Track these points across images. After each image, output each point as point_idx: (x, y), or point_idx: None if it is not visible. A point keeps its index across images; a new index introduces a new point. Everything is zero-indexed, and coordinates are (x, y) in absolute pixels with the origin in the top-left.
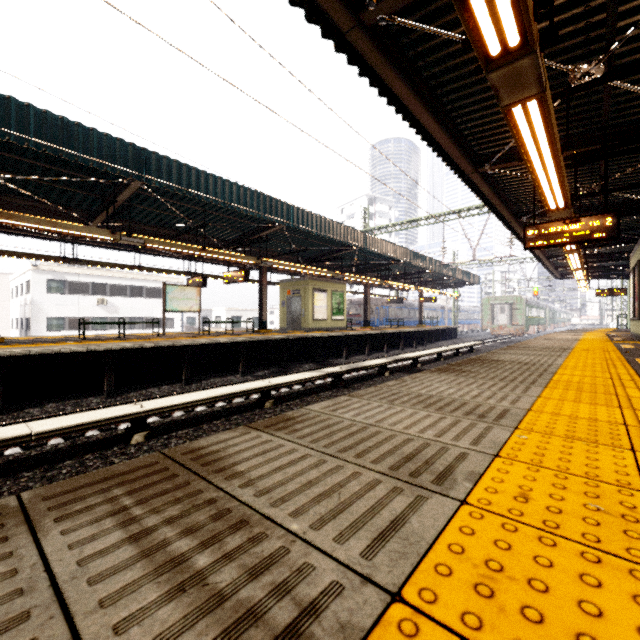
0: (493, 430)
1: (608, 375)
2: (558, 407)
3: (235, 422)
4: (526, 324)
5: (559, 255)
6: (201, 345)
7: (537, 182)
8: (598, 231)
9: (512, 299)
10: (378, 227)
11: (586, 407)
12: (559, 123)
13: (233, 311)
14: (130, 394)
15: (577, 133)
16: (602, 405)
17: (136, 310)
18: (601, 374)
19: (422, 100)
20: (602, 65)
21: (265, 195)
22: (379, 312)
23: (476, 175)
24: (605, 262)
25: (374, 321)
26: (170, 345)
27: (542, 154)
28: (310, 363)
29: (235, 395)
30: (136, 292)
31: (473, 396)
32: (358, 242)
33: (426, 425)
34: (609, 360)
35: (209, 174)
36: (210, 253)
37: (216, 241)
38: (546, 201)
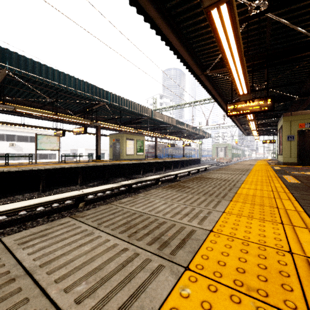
0: (160, 275)
1: (270, 188)
2: (235, 225)
3: (52, 219)
4: (232, 157)
5: (246, 123)
6: (52, 169)
7: (232, 76)
8: (264, 106)
9: (226, 145)
10: (161, 108)
11: (257, 224)
12: (244, 46)
13: (89, 150)
14: (1, 199)
15: (253, 53)
16: (269, 221)
17: (33, 149)
18: (266, 187)
19: (166, 21)
20: (266, 2)
21: (92, 85)
22: (163, 151)
23: (203, 76)
24: (266, 127)
25: (161, 155)
26: (30, 169)
27: (233, 55)
28: (122, 177)
29: (55, 201)
30: (33, 140)
31: (175, 213)
32: (148, 114)
33: (93, 268)
34: (269, 177)
35: (55, 69)
36: (60, 116)
37: (69, 111)
38: (237, 89)
